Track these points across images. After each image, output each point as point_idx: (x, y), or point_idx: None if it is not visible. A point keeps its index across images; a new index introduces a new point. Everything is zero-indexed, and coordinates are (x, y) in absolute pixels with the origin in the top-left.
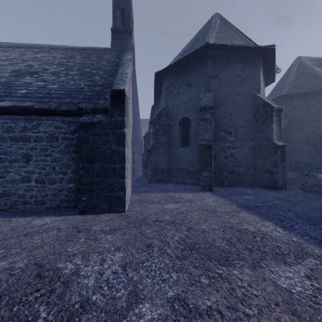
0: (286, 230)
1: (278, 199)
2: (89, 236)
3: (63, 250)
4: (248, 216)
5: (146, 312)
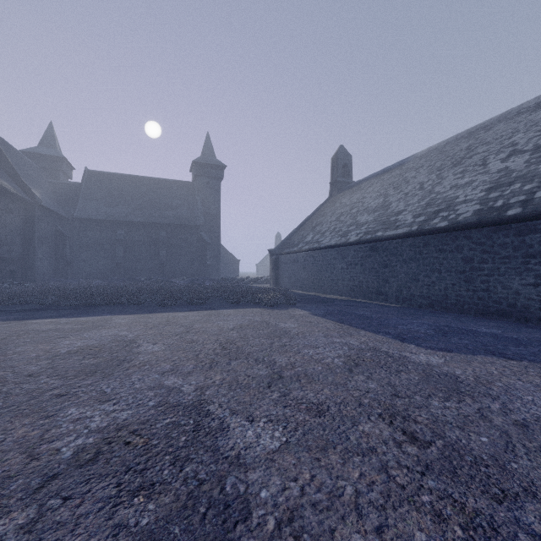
0: (81, 317)
1: (13, 312)
2: (4, 355)
3: (32, 357)
4: (41, 320)
5: (124, 333)
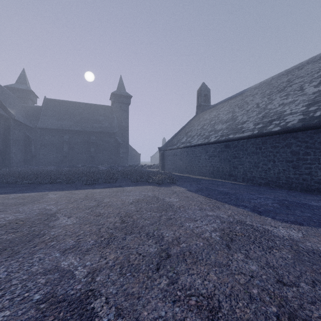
0: (26, 193)
1: None
2: None
3: None
4: None
5: (50, 207)
